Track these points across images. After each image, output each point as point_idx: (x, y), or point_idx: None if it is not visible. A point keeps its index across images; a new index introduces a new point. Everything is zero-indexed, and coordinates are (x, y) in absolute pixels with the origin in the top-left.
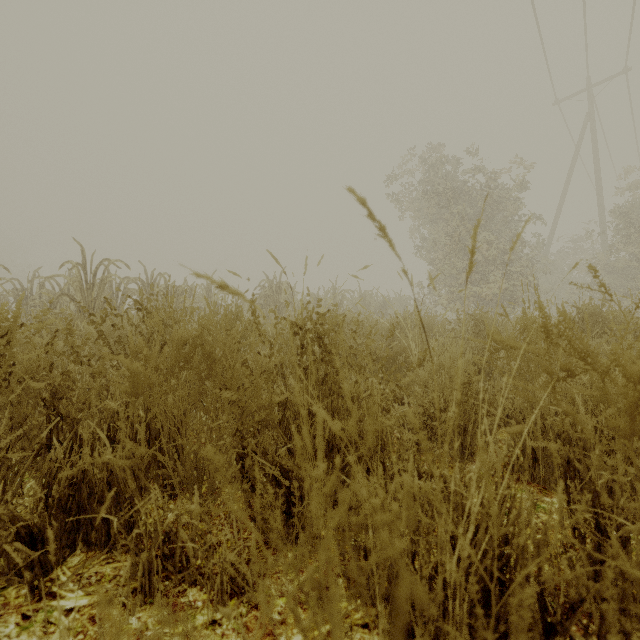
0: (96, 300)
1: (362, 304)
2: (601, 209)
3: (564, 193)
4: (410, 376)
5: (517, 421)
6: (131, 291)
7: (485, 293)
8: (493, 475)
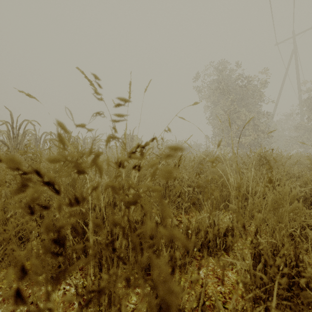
0: (20, 144)
1: None
2: (300, 98)
3: (280, 90)
4: None
5: None
6: (48, 140)
7: (244, 141)
8: None
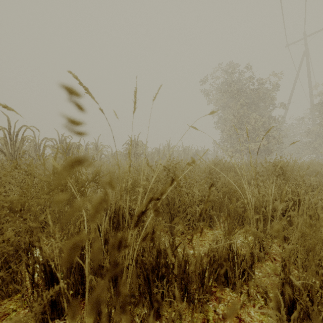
0: (17, 151)
1: (184, 153)
2: (312, 102)
3: (291, 94)
4: None
5: None
6: (48, 146)
7: (254, 147)
8: None
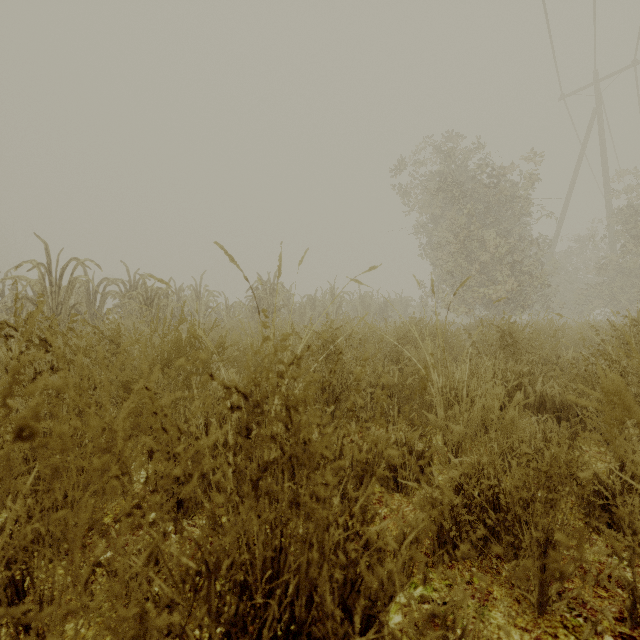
0: (63, 305)
1: (362, 306)
2: (609, 207)
3: (570, 191)
4: (459, 469)
5: (635, 533)
6: (111, 293)
7: (493, 295)
8: (600, 634)
